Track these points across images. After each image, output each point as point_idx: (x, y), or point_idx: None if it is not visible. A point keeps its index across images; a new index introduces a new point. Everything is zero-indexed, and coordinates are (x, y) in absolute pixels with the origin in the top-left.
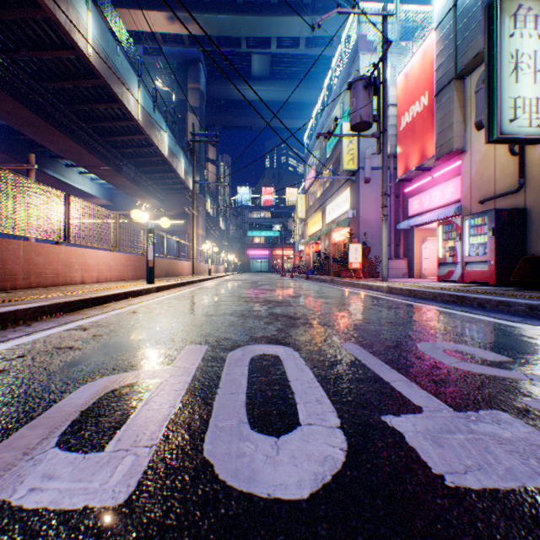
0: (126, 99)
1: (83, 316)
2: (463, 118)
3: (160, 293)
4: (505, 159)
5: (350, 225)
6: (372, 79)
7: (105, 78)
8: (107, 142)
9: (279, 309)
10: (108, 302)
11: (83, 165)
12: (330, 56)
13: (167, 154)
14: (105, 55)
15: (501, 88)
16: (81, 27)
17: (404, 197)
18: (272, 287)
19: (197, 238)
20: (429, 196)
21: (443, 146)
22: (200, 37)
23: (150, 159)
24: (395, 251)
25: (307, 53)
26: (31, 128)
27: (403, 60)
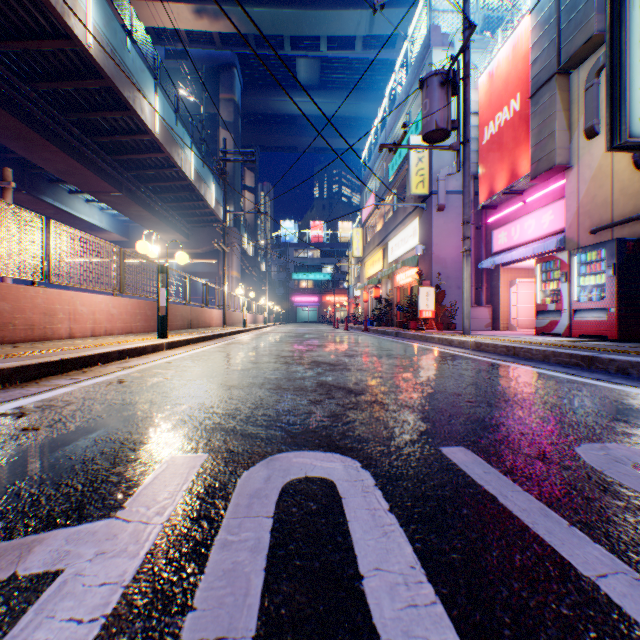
0: (140, 106)
1: (37, 390)
2: (568, 124)
3: (174, 350)
4: (627, 174)
5: (419, 264)
6: (451, 74)
7: (111, 78)
8: (118, 161)
9: (332, 375)
10: (91, 365)
11: (88, 191)
12: (392, 60)
13: (193, 178)
14: (111, 48)
15: (630, 75)
16: (78, 10)
17: (487, 229)
18: (321, 342)
19: (230, 281)
20: (520, 226)
21: (541, 161)
22: (234, 36)
23: (172, 184)
24: (476, 296)
25: (364, 57)
26: (20, 142)
27: (486, 57)
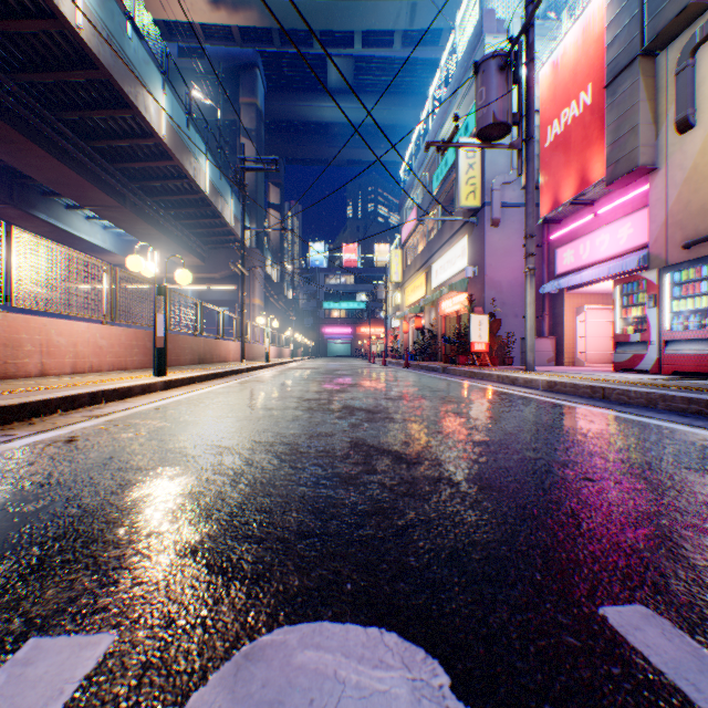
0: (143, 103)
1: None
2: (654, 117)
3: (171, 391)
4: None
5: (469, 289)
6: (512, 56)
7: (108, 68)
8: (121, 171)
9: (371, 429)
10: (44, 414)
11: (86, 205)
12: (435, 59)
13: (208, 191)
14: (108, 33)
15: None
16: None
17: (549, 247)
18: (355, 379)
19: (252, 310)
20: (590, 243)
21: (620, 162)
22: (256, 31)
23: (184, 198)
24: (536, 325)
25: (404, 56)
26: (2, 145)
27: (549, 45)
